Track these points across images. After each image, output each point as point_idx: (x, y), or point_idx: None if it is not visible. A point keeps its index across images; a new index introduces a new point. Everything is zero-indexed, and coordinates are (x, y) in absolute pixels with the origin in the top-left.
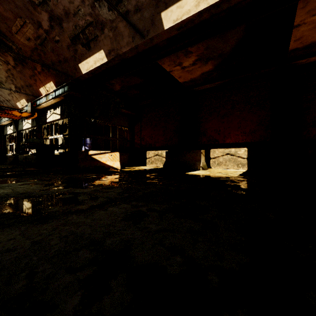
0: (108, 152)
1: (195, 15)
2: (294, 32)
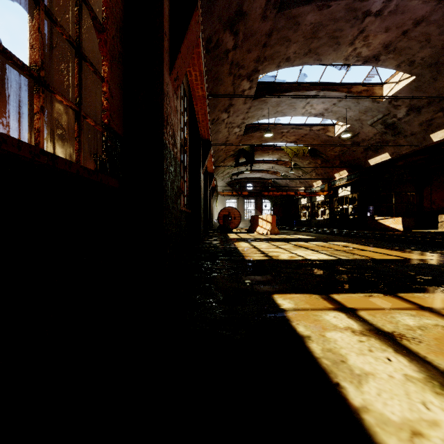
0: (391, 218)
1: None
2: None
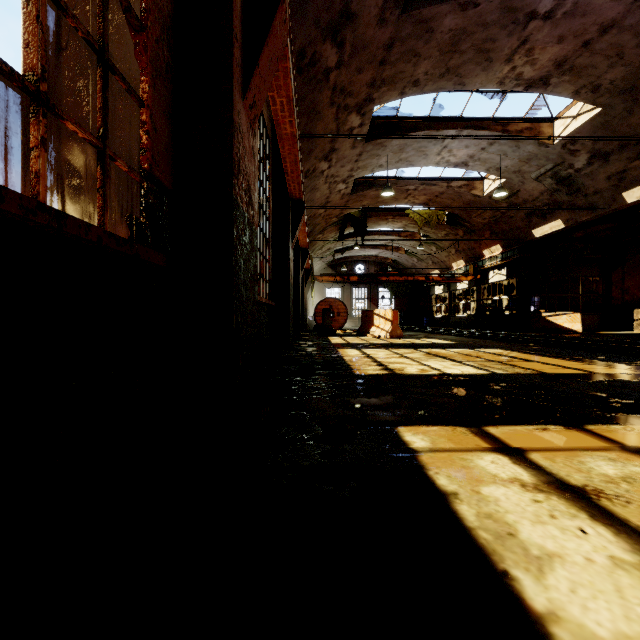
0: (566, 314)
1: None
2: None
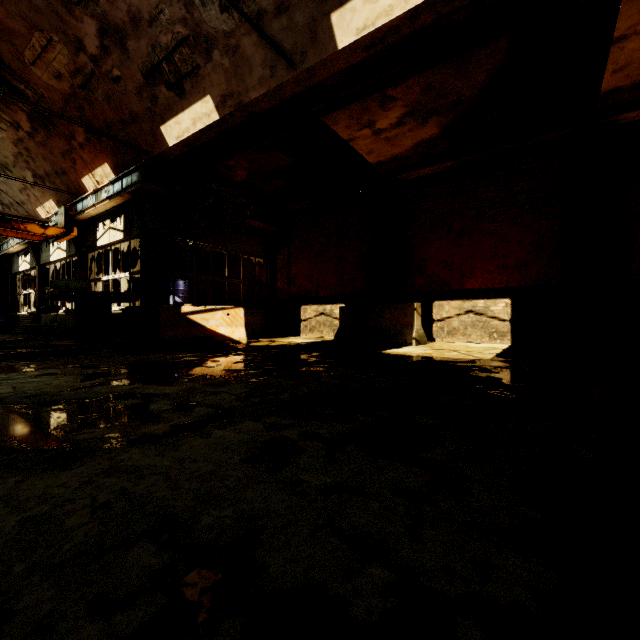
0: (222, 309)
1: (403, 17)
2: (612, 52)
